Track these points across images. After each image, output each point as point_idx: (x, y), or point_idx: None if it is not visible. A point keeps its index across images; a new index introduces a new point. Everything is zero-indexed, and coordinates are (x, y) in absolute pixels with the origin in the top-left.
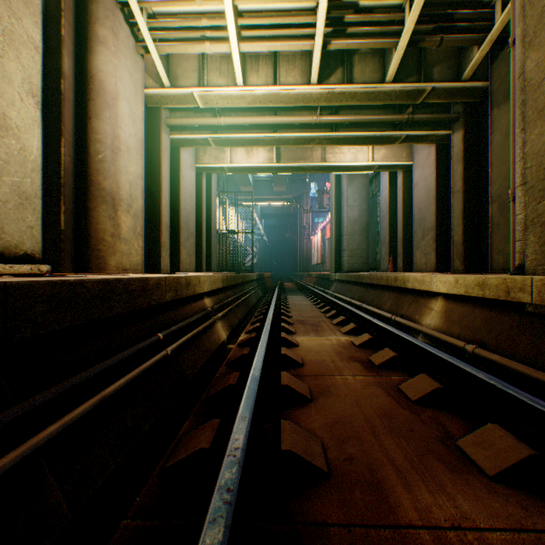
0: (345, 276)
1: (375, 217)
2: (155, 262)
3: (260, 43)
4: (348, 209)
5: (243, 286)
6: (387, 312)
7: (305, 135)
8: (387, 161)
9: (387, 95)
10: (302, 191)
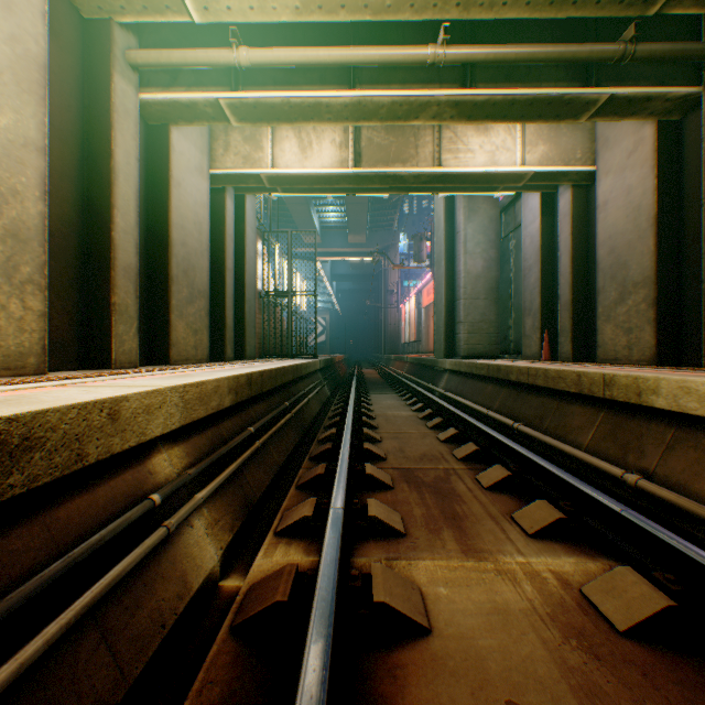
0: (467, 365)
1: (507, 272)
2: (99, 346)
3: None
4: (467, 258)
5: (294, 386)
6: (589, 452)
7: (411, 94)
8: (548, 165)
9: None
10: (388, 242)
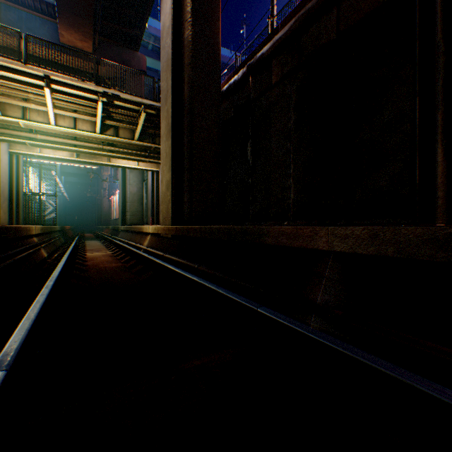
0: (126, 227)
1: None
2: None
3: (67, 112)
4: (131, 186)
5: (51, 234)
6: (137, 243)
7: (95, 152)
8: (147, 167)
9: (137, 145)
10: None
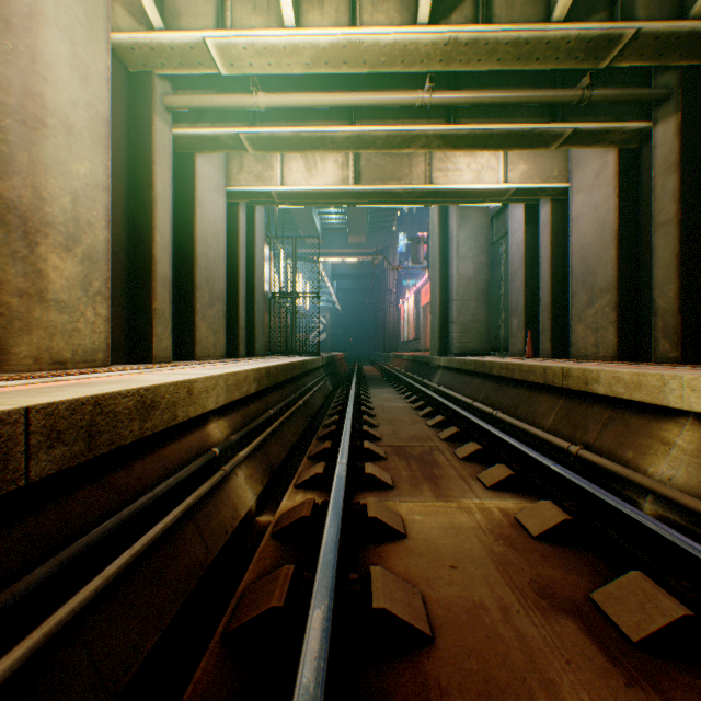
0: (457, 362)
1: (497, 275)
2: (143, 344)
3: None
4: (459, 263)
5: (301, 380)
6: (549, 432)
7: (403, 129)
8: (528, 182)
9: (553, 48)
10: (388, 242)
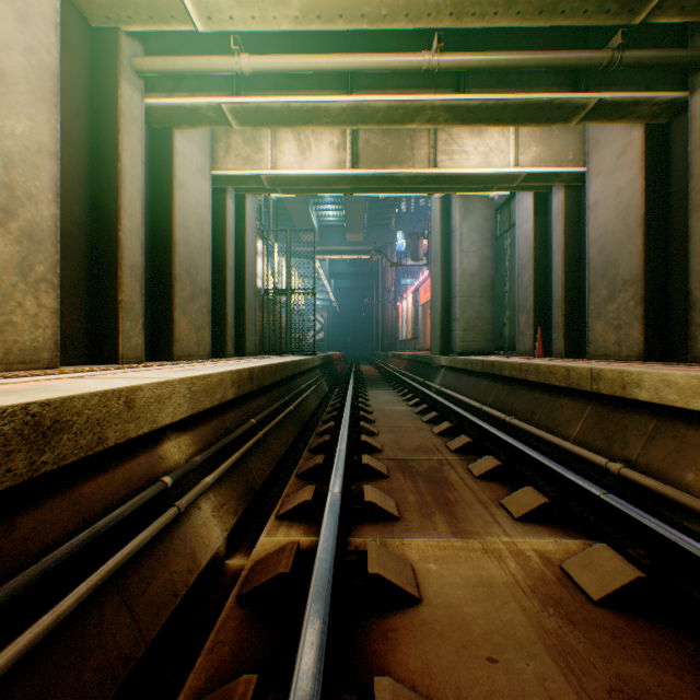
0: (462, 361)
1: (502, 270)
2: (107, 342)
3: None
4: (463, 257)
5: (293, 381)
6: (577, 443)
7: (406, 99)
8: (540, 166)
9: None
10: (386, 240)
